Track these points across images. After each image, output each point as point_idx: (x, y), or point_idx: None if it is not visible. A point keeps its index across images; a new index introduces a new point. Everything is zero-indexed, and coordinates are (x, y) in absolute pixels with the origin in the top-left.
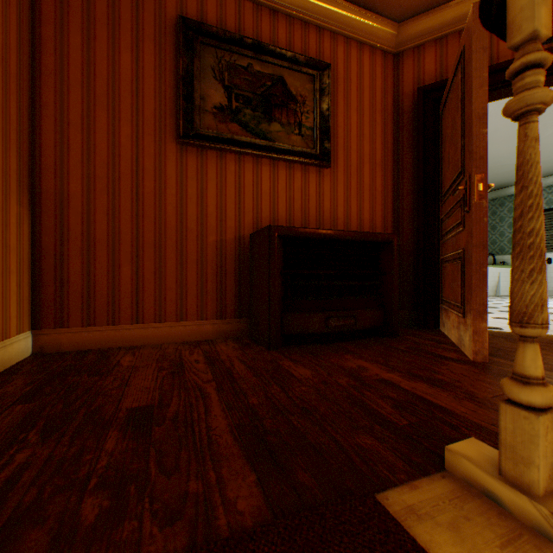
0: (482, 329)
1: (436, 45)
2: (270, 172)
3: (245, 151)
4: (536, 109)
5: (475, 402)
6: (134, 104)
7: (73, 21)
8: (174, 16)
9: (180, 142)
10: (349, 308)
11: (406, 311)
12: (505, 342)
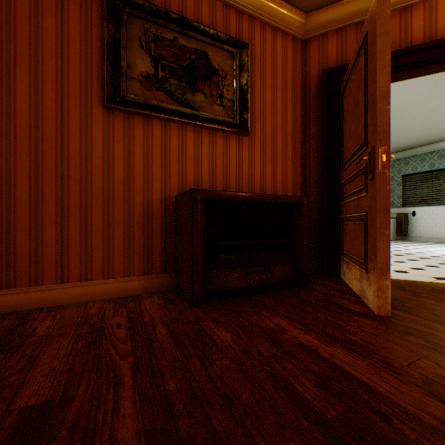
0: (385, 286)
1: (338, 34)
2: (195, 138)
3: (171, 118)
4: None
5: (395, 374)
6: (58, 66)
7: None
8: None
9: (106, 106)
10: (266, 263)
11: (312, 261)
12: (398, 291)
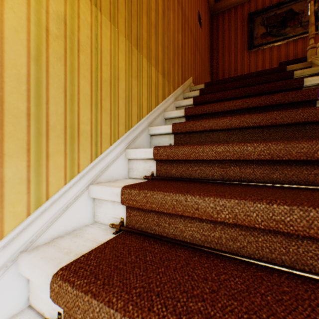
0: None
1: None
2: (284, 48)
3: (272, 44)
4: (310, 1)
5: None
6: (234, 47)
7: (219, 34)
8: (246, 15)
9: (248, 52)
10: None
11: None
12: None
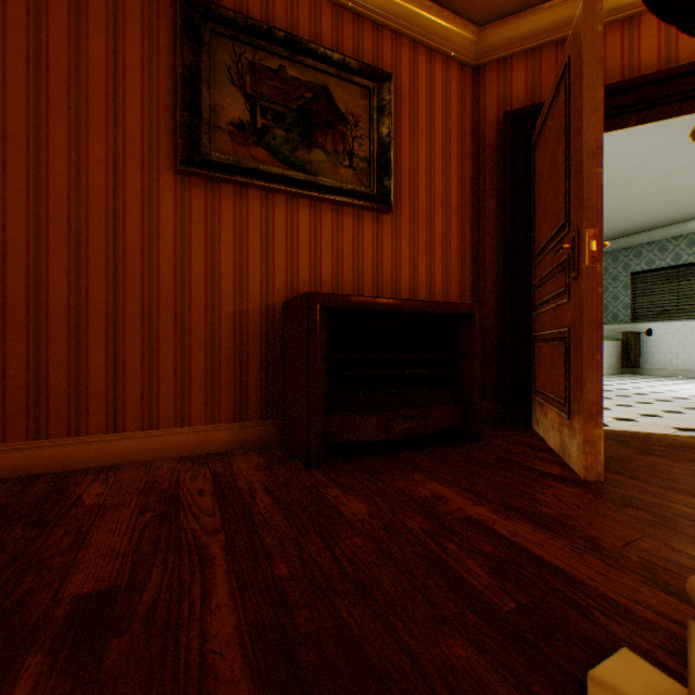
0: (596, 437)
1: (527, 58)
2: (311, 217)
3: (276, 187)
4: None
5: (603, 557)
6: (110, 112)
7: None
8: None
9: (180, 170)
10: (418, 404)
11: (489, 403)
12: (617, 447)
